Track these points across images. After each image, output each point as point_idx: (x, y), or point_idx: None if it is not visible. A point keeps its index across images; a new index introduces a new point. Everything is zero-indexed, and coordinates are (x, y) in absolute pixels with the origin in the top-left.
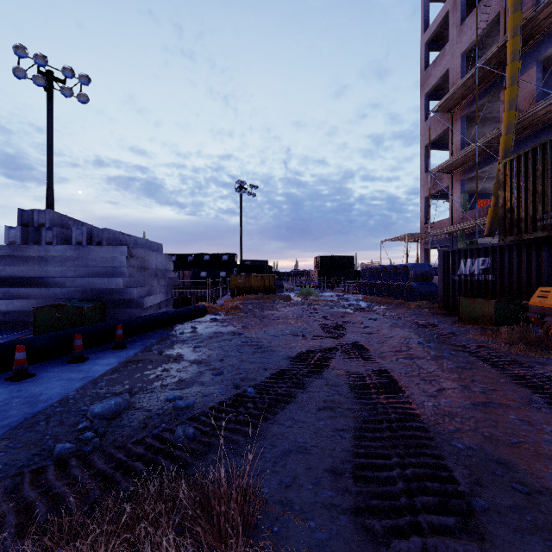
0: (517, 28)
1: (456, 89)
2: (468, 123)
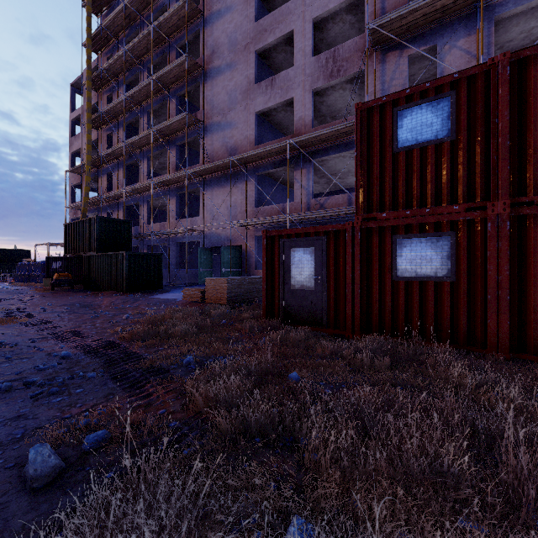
0: (89, 161)
1: (77, 167)
2: (96, 182)
